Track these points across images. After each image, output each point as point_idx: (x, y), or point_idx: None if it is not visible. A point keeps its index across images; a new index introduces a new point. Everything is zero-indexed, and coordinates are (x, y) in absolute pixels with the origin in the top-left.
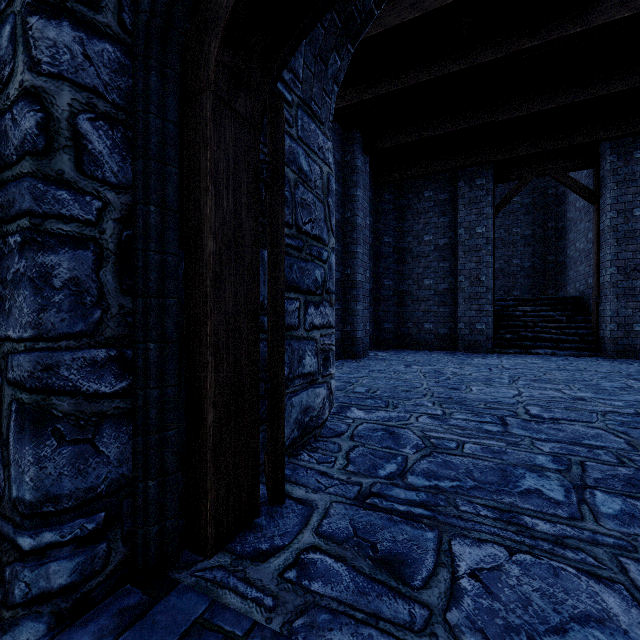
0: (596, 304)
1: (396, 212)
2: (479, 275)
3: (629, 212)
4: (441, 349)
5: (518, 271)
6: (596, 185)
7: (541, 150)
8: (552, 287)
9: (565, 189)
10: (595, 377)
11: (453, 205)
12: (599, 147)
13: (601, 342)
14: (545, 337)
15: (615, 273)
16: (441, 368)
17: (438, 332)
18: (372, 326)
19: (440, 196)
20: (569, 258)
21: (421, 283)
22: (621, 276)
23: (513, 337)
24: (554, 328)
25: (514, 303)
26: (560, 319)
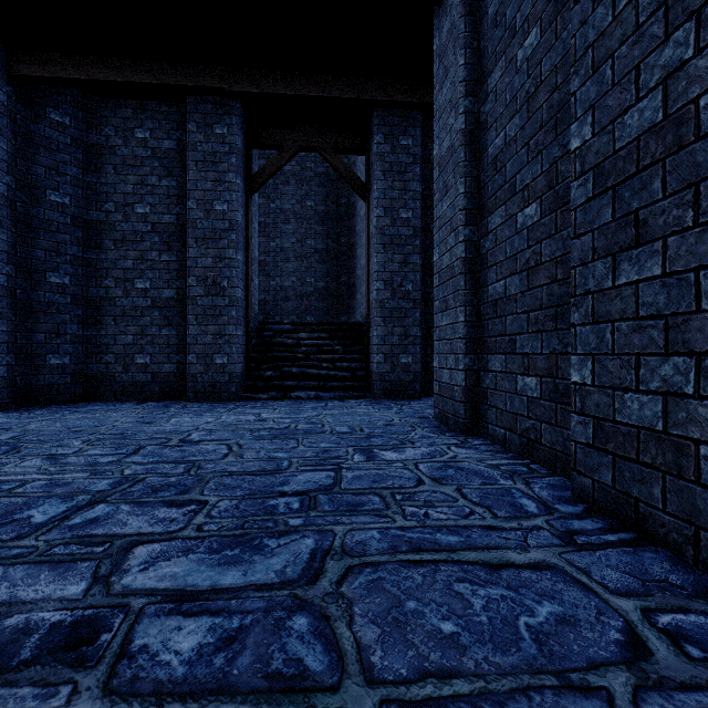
0: (367, 329)
1: (81, 152)
2: (219, 278)
3: (396, 212)
4: (164, 398)
5: (312, 292)
6: (367, 175)
7: (293, 93)
8: (345, 313)
9: (355, 199)
10: (309, 453)
11: (184, 162)
12: (370, 127)
13: (371, 378)
14: (313, 373)
15: (382, 288)
16: (0, 464)
17: (159, 370)
18: (8, 361)
19: (163, 142)
20: (357, 278)
21: (130, 285)
22: (388, 293)
23: (274, 375)
24: (328, 361)
25: (290, 328)
26: (336, 349)
